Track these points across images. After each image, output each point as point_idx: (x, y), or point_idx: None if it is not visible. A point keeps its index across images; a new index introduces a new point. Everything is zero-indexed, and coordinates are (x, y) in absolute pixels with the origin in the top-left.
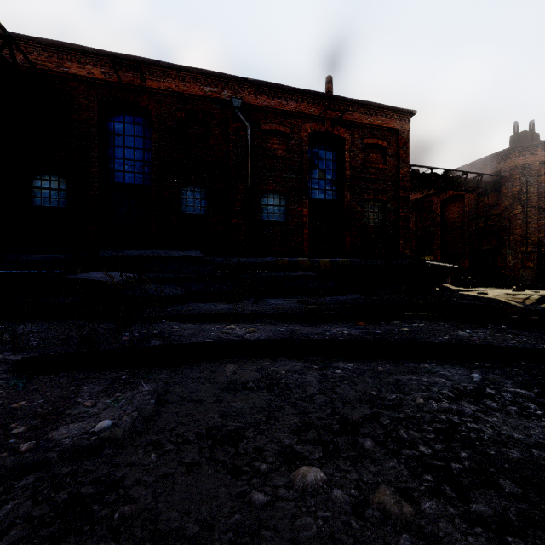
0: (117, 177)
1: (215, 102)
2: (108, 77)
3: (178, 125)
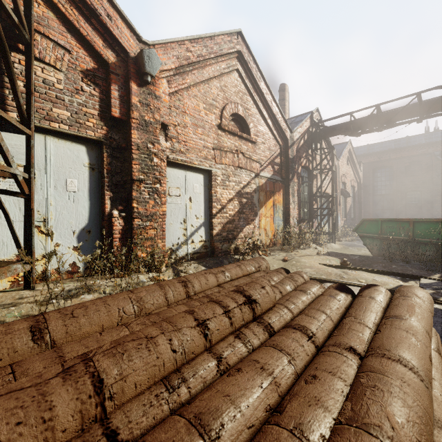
0: (378, 192)
1: (424, 155)
2: (376, 160)
3: (405, 169)
